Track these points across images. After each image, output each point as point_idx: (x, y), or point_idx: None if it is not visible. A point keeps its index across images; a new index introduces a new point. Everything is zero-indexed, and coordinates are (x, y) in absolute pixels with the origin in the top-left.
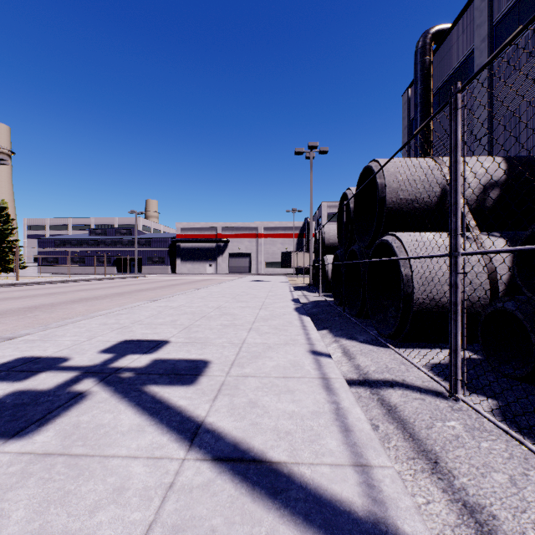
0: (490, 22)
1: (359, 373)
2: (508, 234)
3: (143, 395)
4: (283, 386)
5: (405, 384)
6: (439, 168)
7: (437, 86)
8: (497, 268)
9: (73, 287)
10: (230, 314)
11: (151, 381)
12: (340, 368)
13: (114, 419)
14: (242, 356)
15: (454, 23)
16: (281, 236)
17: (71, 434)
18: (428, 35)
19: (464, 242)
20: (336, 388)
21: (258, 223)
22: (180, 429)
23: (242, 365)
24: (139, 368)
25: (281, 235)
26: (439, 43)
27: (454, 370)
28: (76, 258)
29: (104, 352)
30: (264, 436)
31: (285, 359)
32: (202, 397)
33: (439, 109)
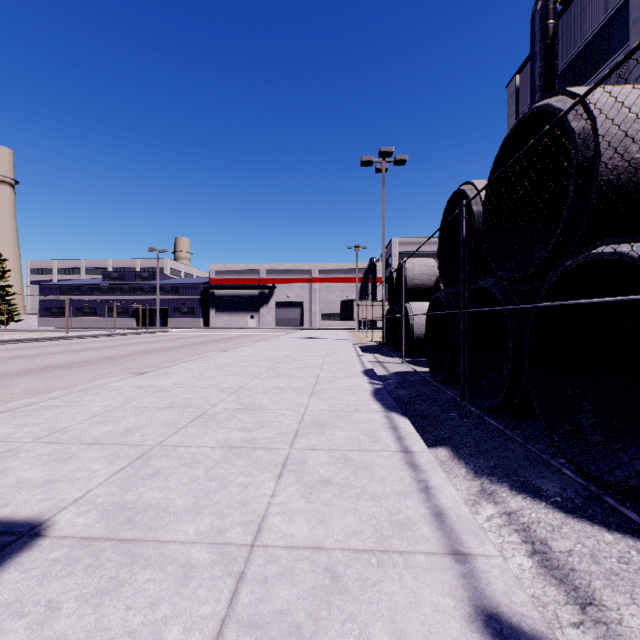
0: None
1: None
2: None
3: None
4: None
5: None
6: None
7: (563, 64)
8: None
9: (58, 347)
10: (253, 409)
11: None
12: None
13: None
14: None
15: None
16: (340, 281)
17: None
18: None
19: None
20: None
21: (312, 265)
22: None
23: None
24: None
25: (340, 279)
26: (567, 1)
27: None
28: (86, 309)
29: None
30: None
31: None
32: None
33: None
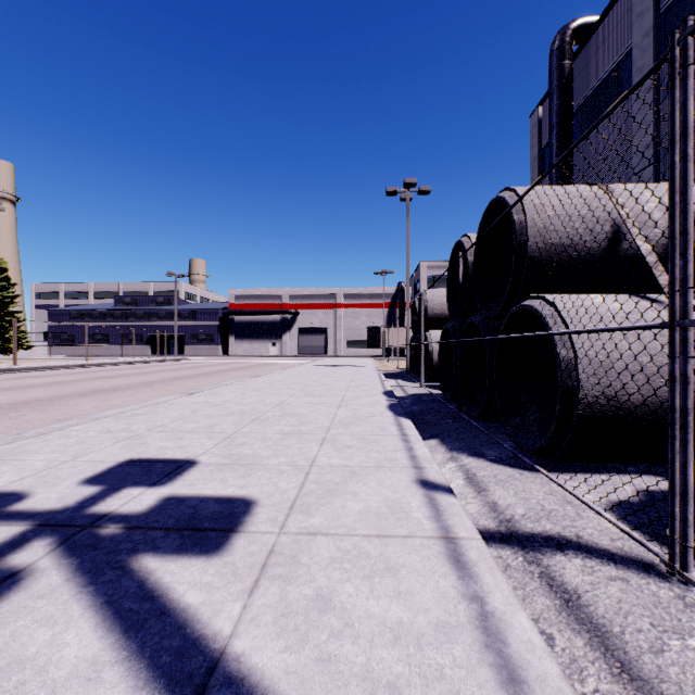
0: (656, 8)
1: (499, 518)
2: None
3: (124, 579)
4: (378, 557)
5: (583, 546)
6: (607, 198)
7: (579, 101)
8: None
9: (88, 374)
10: (295, 415)
11: (148, 545)
12: (465, 507)
13: (49, 643)
14: (308, 491)
15: (604, 14)
16: (366, 307)
17: None
18: (567, 31)
19: None
20: (472, 562)
21: (337, 289)
22: (173, 674)
23: (308, 510)
24: (135, 515)
25: (366, 305)
26: (582, 42)
27: (681, 529)
28: (98, 335)
29: (89, 482)
30: None
31: (378, 496)
32: (231, 584)
33: (644, 76)
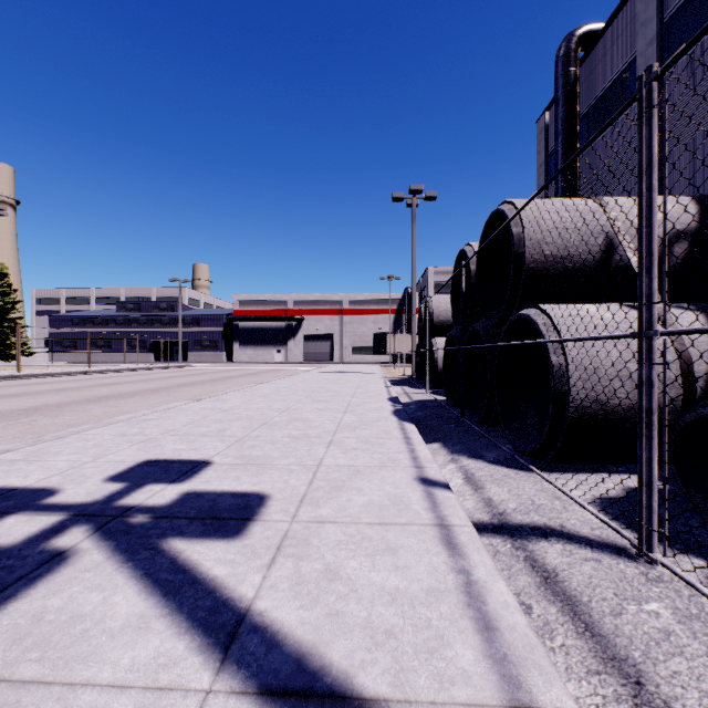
0: (659, 18)
1: (492, 512)
2: (705, 306)
3: (158, 557)
4: (380, 540)
5: (565, 534)
6: (601, 212)
7: (585, 108)
8: (693, 356)
9: (93, 381)
10: (302, 420)
11: (175, 531)
12: (462, 503)
13: (102, 603)
14: (316, 487)
15: (609, 22)
16: (373, 313)
17: (25, 635)
18: (573, 38)
19: (664, 315)
20: (462, 543)
21: (343, 295)
22: (208, 624)
23: (317, 503)
24: (159, 507)
25: (373, 311)
26: (588, 49)
27: (647, 515)
28: (100, 342)
29: (113, 480)
30: (349, 641)
31: (381, 491)
32: (251, 560)
33: (619, 111)
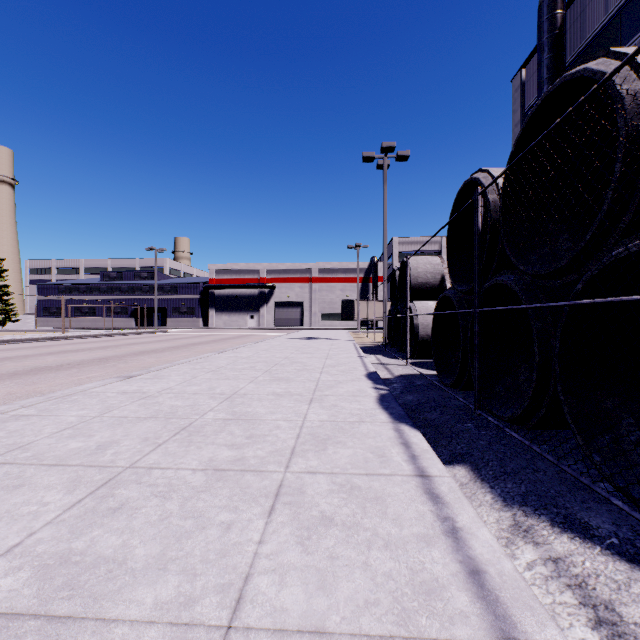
0: None
1: None
2: None
3: None
4: None
5: None
6: None
7: (571, 56)
8: None
9: (52, 348)
10: (245, 420)
11: None
12: None
13: None
14: None
15: None
16: (341, 281)
17: None
18: None
19: None
20: None
21: (312, 264)
22: None
23: None
24: None
25: (341, 279)
26: None
27: None
28: (85, 309)
29: None
30: None
31: None
32: None
33: None
